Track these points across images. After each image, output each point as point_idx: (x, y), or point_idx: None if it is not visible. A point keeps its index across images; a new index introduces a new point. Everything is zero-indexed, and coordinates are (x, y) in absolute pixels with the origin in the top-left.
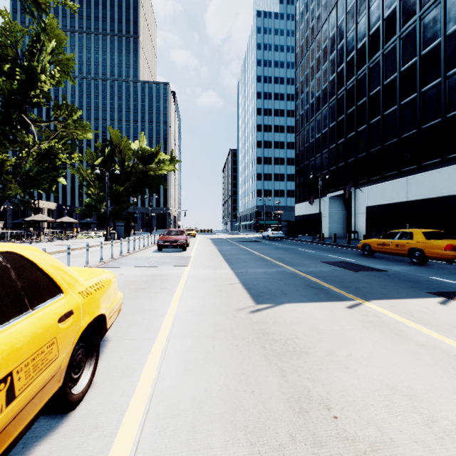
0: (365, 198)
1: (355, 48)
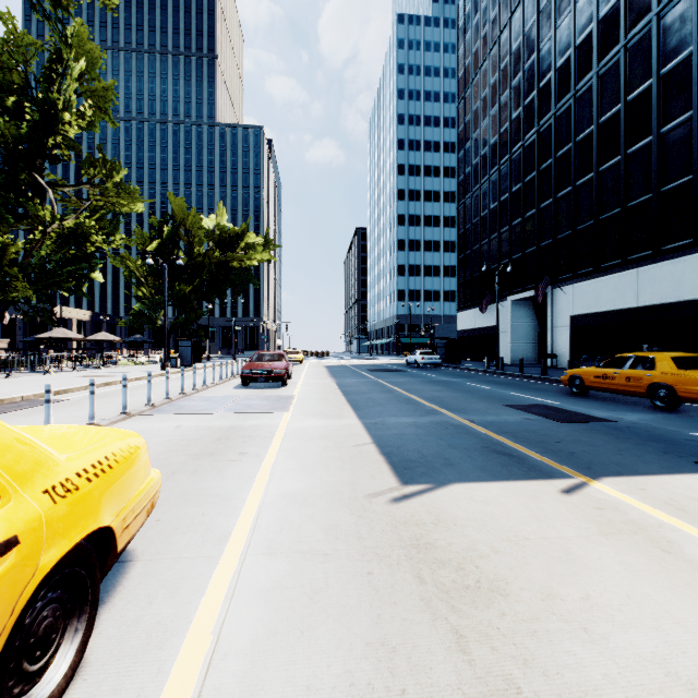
0: (568, 302)
1: (553, 67)
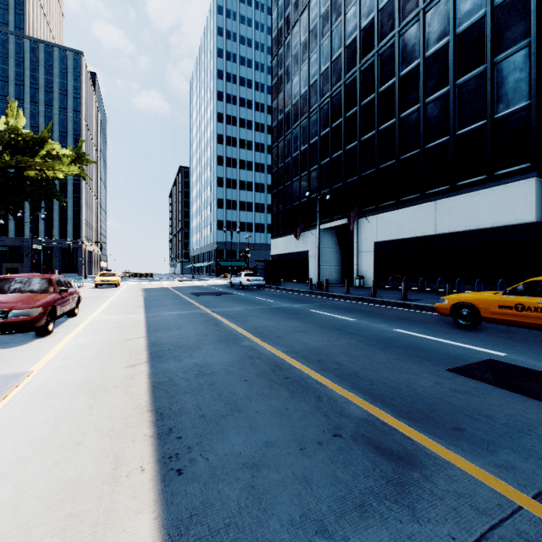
0: (372, 231)
1: (359, 28)
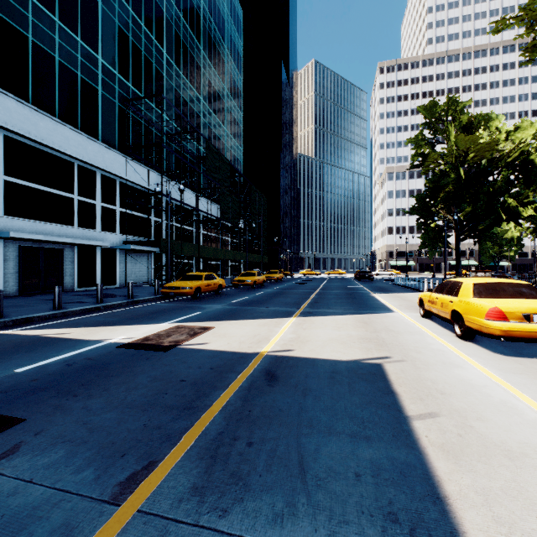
0: None
1: None
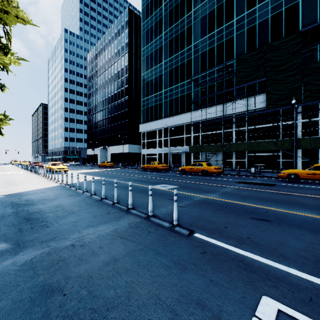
0: (110, 150)
1: (108, 96)
